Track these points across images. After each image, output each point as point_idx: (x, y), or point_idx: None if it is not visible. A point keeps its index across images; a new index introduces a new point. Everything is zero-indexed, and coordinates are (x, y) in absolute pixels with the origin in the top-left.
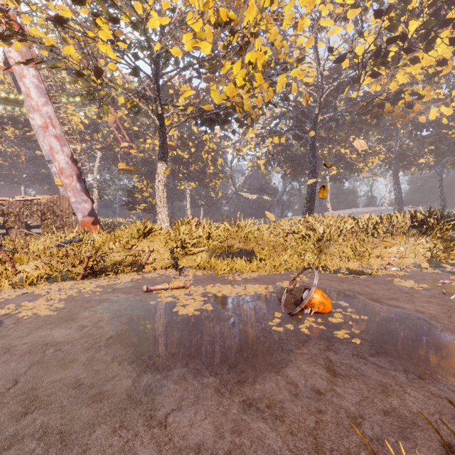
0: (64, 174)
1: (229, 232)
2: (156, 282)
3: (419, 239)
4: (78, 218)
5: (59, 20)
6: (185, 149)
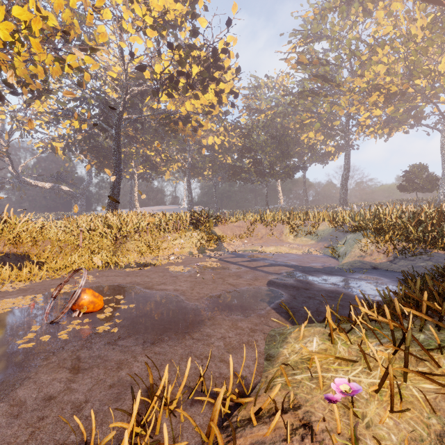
0: None
1: None
2: None
3: (194, 233)
4: None
5: None
6: None
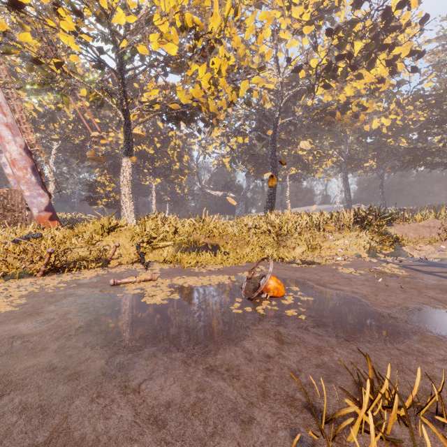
0: (16, 166)
1: (195, 227)
2: (122, 276)
3: (361, 233)
4: (33, 213)
5: (15, 5)
6: (151, 144)
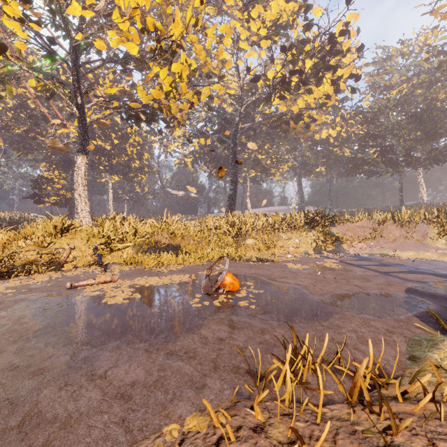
0: None
1: (156, 228)
2: (79, 279)
3: (309, 233)
4: None
5: None
6: (107, 140)
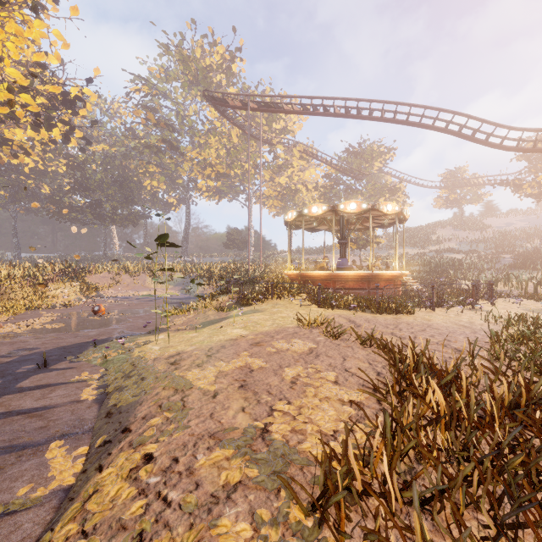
0: None
1: None
2: None
3: (74, 283)
4: None
5: None
6: None
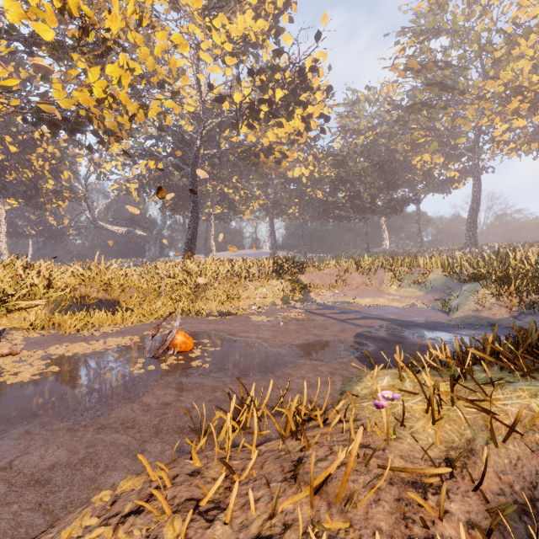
0: None
1: (82, 278)
2: None
3: (277, 282)
4: None
5: None
6: None
